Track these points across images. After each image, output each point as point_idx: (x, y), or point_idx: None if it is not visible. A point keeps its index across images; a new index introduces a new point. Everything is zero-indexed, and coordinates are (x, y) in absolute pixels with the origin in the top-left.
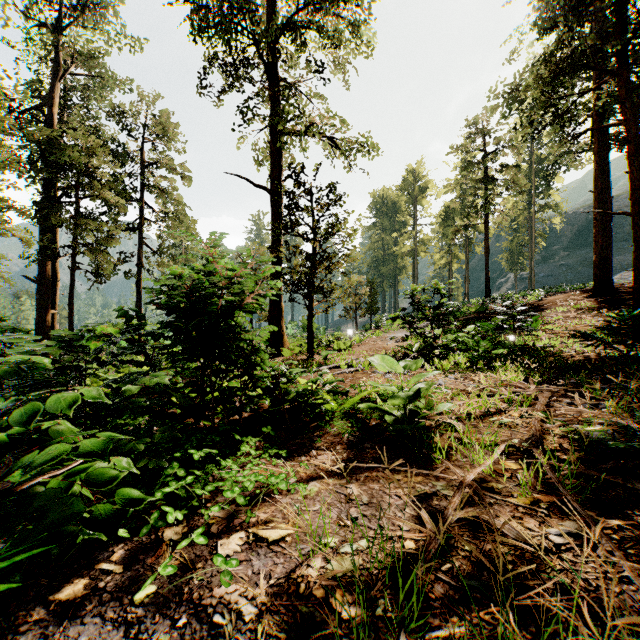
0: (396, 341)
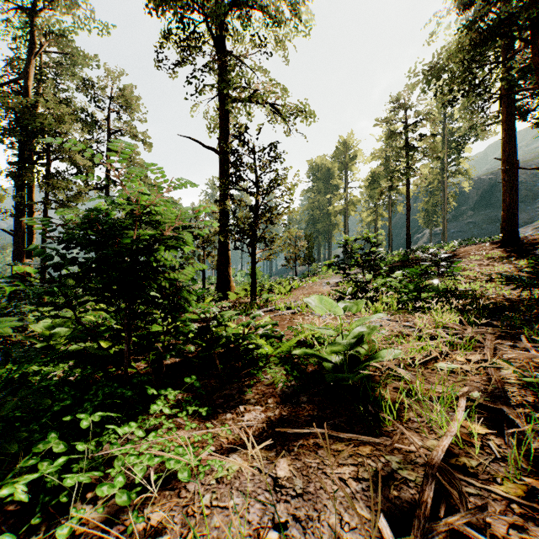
0: (331, 286)
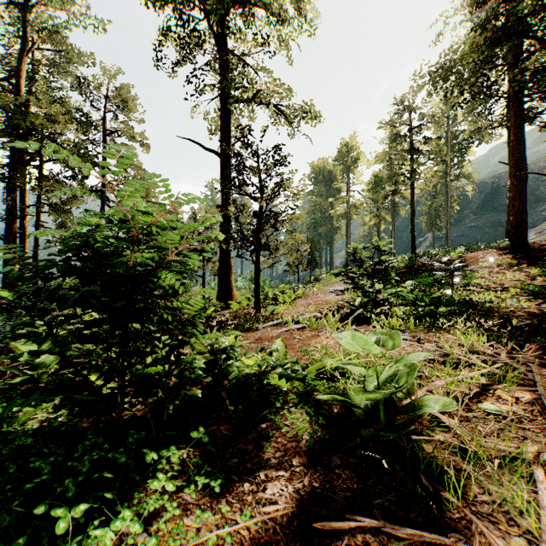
0: (336, 294)
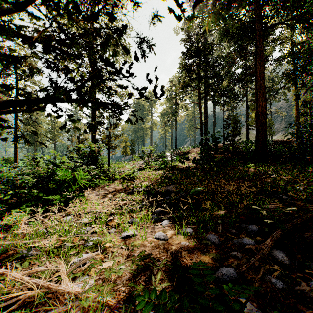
0: (139, 164)
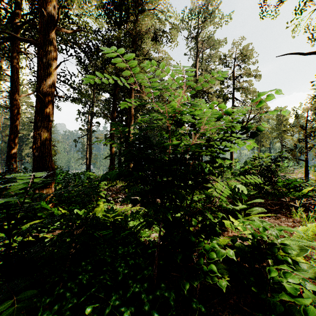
0: None
